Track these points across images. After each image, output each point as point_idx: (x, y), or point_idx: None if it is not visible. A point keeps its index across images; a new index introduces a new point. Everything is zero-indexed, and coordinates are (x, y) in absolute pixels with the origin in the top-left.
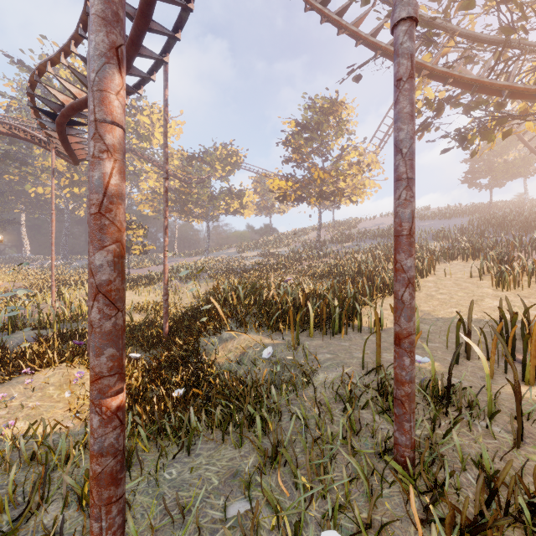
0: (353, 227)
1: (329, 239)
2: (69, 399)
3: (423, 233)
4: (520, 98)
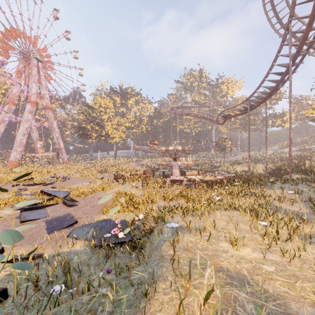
0: None
1: None
2: None
3: None
4: None
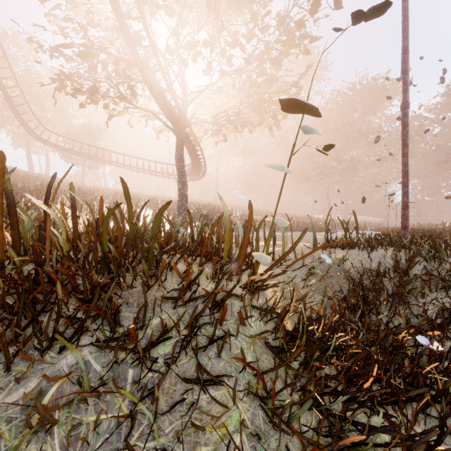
0: None
1: None
2: None
3: None
4: (154, 95)
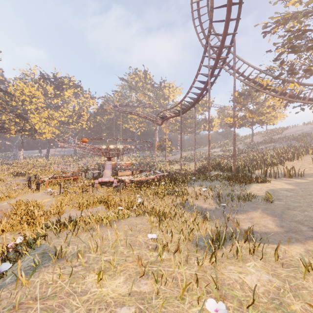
0: (280, 133)
1: (260, 142)
2: None
3: None
4: None
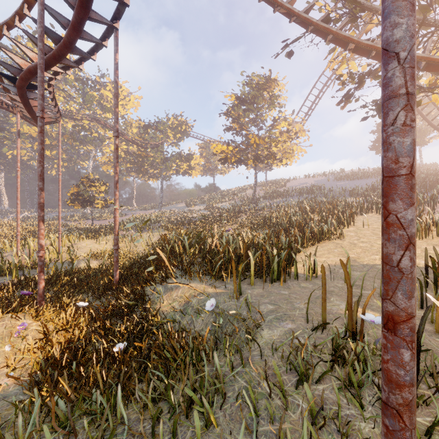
0: (283, 186)
1: (263, 196)
2: (9, 353)
3: (340, 190)
4: (433, 70)
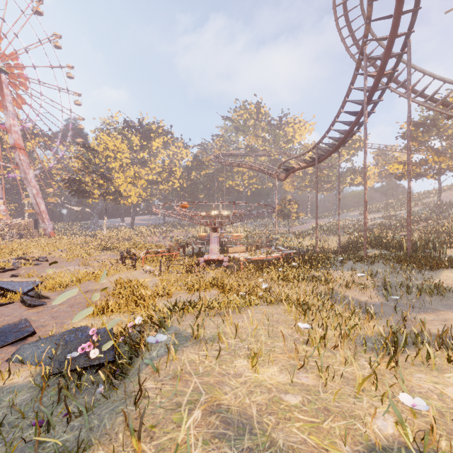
0: None
1: None
2: None
3: None
4: None
